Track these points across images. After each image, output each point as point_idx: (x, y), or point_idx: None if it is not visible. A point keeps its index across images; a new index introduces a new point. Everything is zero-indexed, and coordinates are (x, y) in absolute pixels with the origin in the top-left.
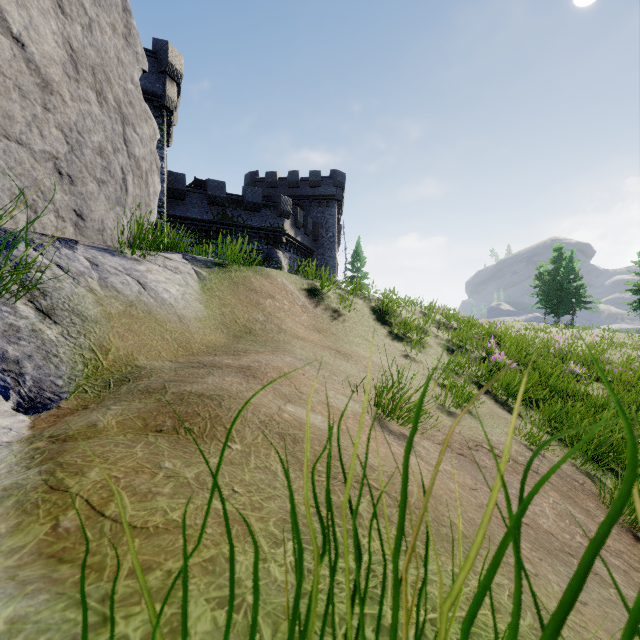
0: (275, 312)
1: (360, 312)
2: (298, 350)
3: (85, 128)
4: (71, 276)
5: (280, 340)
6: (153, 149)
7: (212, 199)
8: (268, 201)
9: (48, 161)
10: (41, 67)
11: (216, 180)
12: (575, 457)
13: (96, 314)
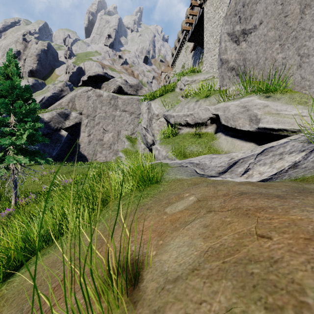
0: None
1: None
2: None
3: None
4: None
5: None
6: None
7: None
8: None
9: None
10: None
11: None
12: None
13: None
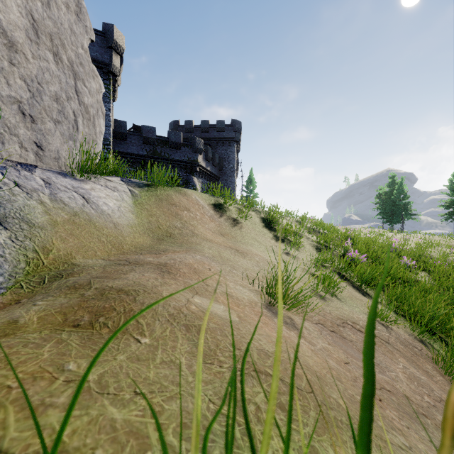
0: (190, 221)
1: (253, 221)
2: (206, 249)
3: (44, 80)
4: (25, 191)
5: (193, 242)
6: (99, 99)
7: (146, 140)
8: (186, 141)
9: (13, 104)
10: (7, 31)
11: (149, 126)
12: (413, 328)
13: (43, 221)
